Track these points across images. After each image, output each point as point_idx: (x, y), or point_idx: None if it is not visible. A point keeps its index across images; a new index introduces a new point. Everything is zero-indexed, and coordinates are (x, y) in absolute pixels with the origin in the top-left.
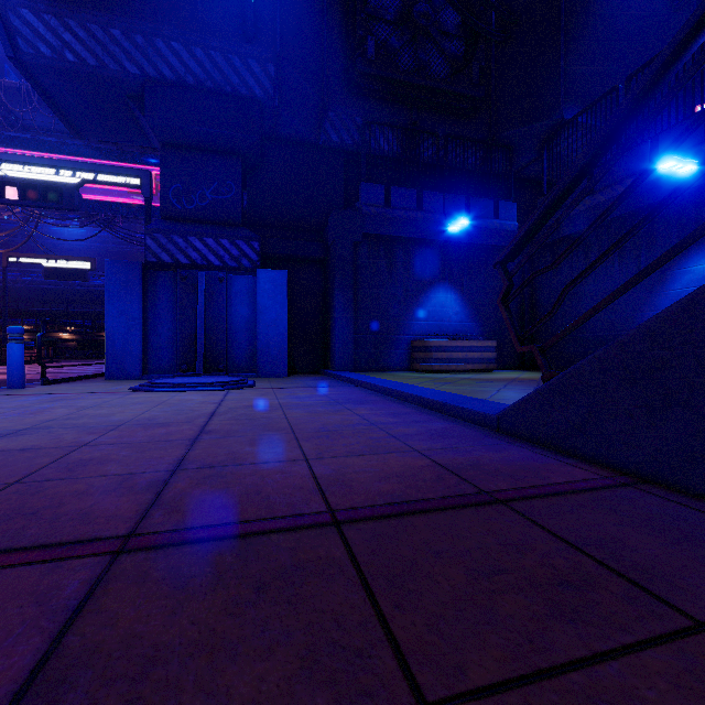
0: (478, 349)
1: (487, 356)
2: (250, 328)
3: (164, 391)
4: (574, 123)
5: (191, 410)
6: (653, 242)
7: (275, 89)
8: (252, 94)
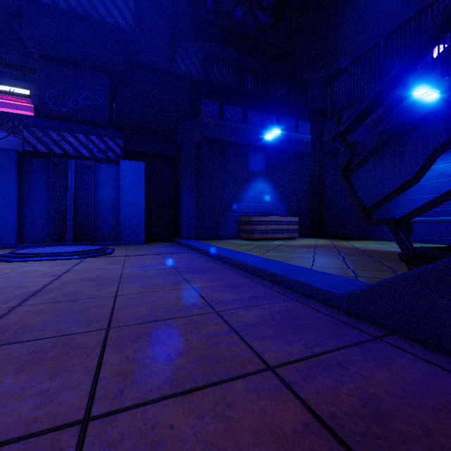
0: (286, 223)
1: (292, 228)
2: (114, 206)
3: (19, 261)
4: (346, 72)
5: (16, 287)
6: (405, 149)
7: (135, 22)
8: (117, 23)
